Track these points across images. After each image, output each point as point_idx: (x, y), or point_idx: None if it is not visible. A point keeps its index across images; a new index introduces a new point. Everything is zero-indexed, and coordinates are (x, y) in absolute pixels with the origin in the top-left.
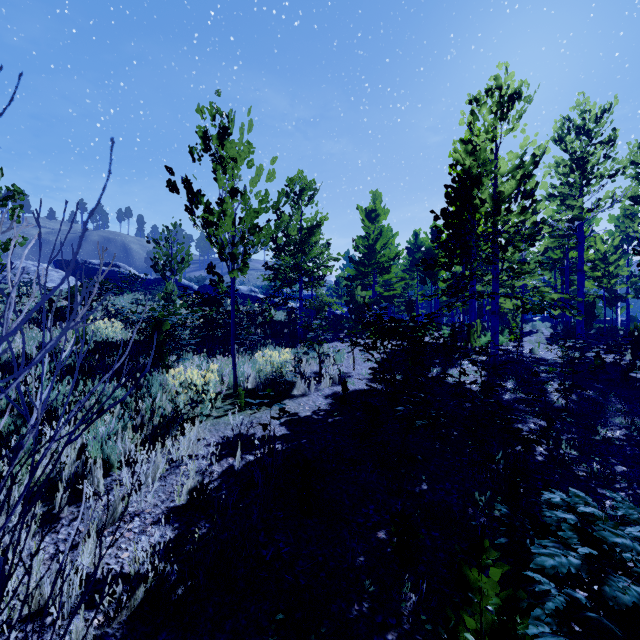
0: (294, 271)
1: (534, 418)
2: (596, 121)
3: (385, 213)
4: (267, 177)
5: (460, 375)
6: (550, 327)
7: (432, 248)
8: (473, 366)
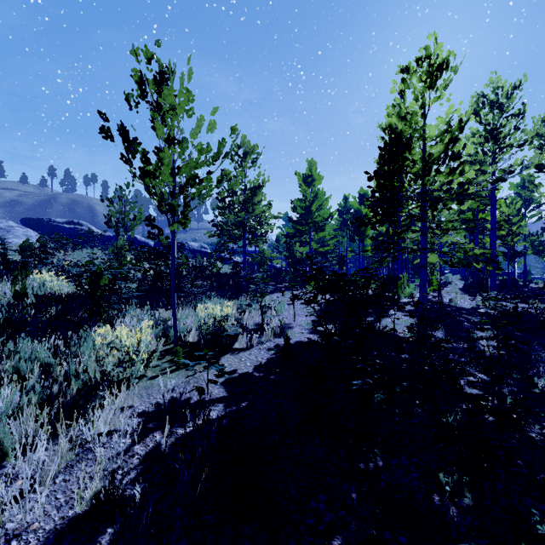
0: (238, 228)
1: (471, 370)
2: (507, 97)
3: (319, 179)
4: (208, 128)
5: (394, 325)
6: (461, 279)
7: (360, 210)
8: (403, 315)
